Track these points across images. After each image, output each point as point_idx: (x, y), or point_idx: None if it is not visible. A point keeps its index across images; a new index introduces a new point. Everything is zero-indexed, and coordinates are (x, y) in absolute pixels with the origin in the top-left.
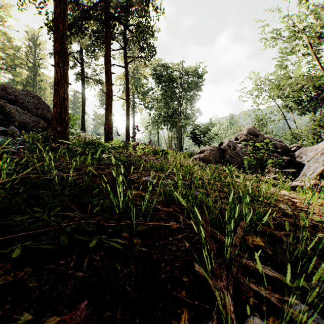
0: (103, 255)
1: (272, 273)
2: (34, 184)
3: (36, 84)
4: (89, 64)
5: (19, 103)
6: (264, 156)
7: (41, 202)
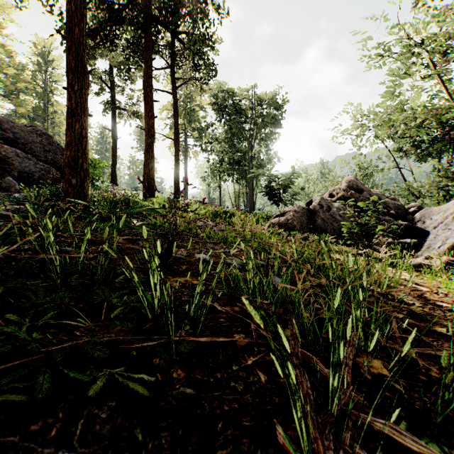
0: (114, 407)
1: (415, 444)
2: (20, 270)
3: (47, 118)
4: (123, 88)
5: (20, 144)
6: (372, 221)
7: (24, 302)
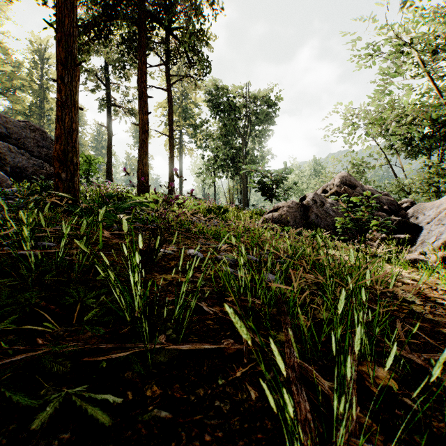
0: (67, 440)
1: None
2: None
3: (43, 115)
4: (118, 85)
5: (13, 139)
6: (366, 216)
7: None
